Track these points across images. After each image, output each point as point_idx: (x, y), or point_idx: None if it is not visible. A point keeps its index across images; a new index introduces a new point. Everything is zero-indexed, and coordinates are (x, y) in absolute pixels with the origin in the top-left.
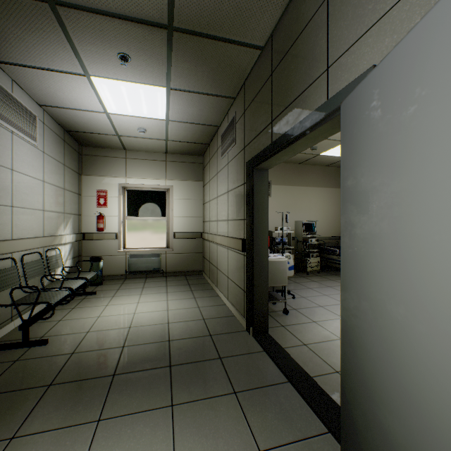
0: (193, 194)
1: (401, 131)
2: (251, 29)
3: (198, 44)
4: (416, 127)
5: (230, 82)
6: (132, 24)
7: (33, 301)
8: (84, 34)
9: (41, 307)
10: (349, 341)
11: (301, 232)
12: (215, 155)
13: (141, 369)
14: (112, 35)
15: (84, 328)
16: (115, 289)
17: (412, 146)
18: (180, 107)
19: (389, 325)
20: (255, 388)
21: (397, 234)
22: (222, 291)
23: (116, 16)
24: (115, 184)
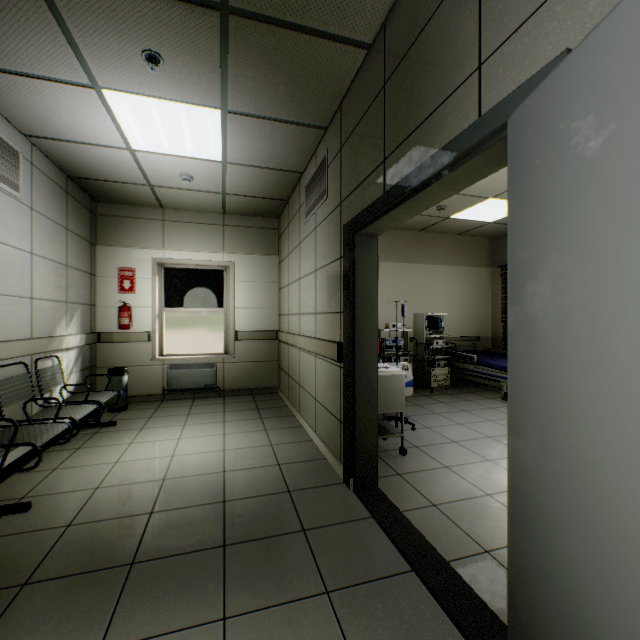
0: (264, 275)
1: None
2: (353, 13)
3: (269, 38)
4: None
5: (318, 103)
6: None
7: (7, 441)
8: (86, 15)
9: (28, 448)
10: (526, 524)
11: (423, 330)
12: (296, 216)
13: (178, 552)
14: (131, 19)
15: (92, 481)
16: (145, 417)
17: None
18: (244, 142)
19: (614, 511)
20: (359, 584)
21: (632, 343)
22: (307, 419)
23: None
24: (147, 260)
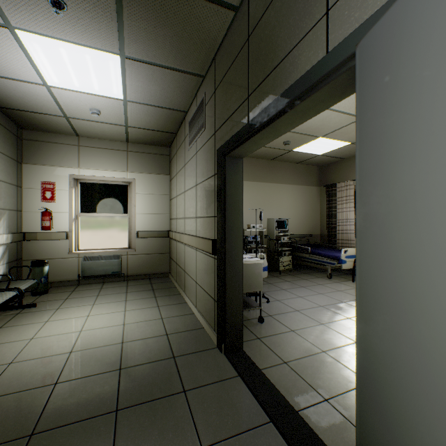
0: (159, 189)
1: None
2: None
3: None
4: None
5: (198, 54)
6: None
7: None
8: None
9: None
10: (375, 402)
11: (274, 230)
12: (182, 145)
13: (75, 420)
14: None
15: (7, 357)
16: (62, 298)
17: None
18: (140, 84)
19: None
20: (229, 438)
21: None
22: (190, 297)
23: None
24: (65, 176)
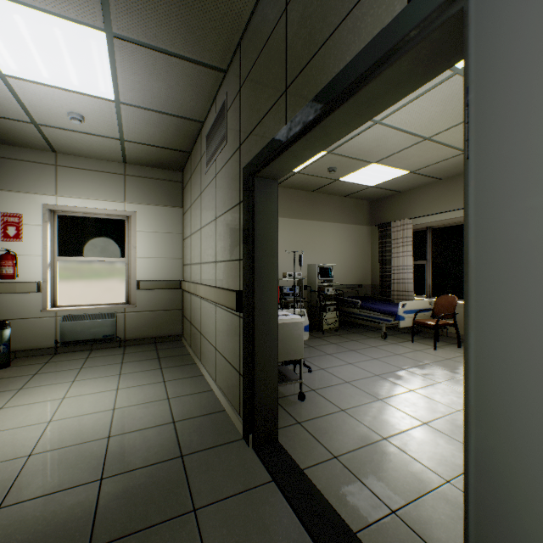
0: (168, 226)
1: None
2: None
3: None
4: None
5: (216, 37)
6: None
7: None
8: None
9: None
10: None
11: (316, 279)
12: (198, 167)
13: None
14: None
15: None
16: (29, 374)
17: None
18: (137, 78)
19: None
20: None
21: None
22: (207, 368)
23: None
24: (36, 206)
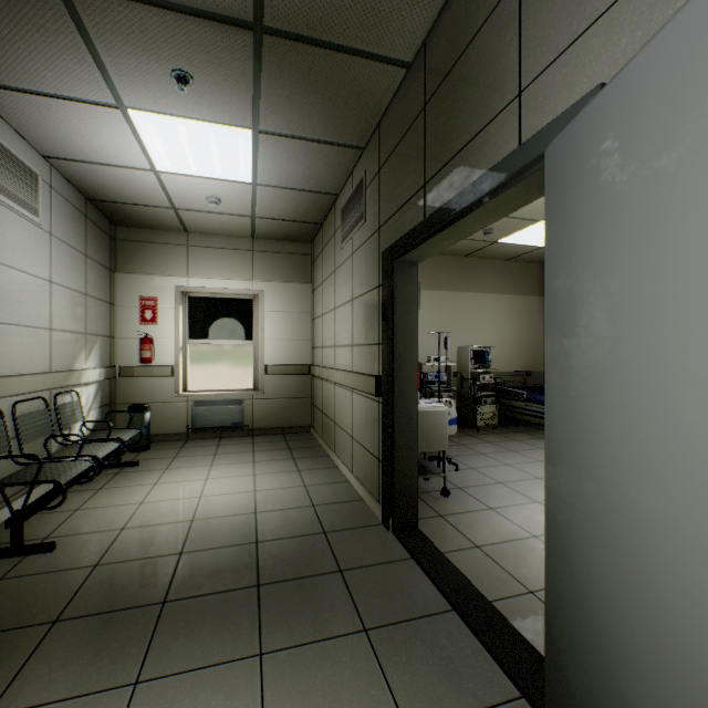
0: (296, 304)
1: (659, 189)
2: (392, 32)
3: (304, 57)
4: (689, 180)
5: (356, 122)
6: (195, 20)
7: (30, 479)
8: (115, 36)
9: (47, 488)
10: (561, 549)
11: (468, 364)
12: (331, 241)
13: (211, 592)
14: (162, 39)
15: (117, 522)
16: (169, 456)
17: (681, 214)
18: (275, 162)
19: (635, 526)
20: (398, 622)
21: (650, 368)
22: (343, 459)
23: (168, 6)
24: (170, 288)
